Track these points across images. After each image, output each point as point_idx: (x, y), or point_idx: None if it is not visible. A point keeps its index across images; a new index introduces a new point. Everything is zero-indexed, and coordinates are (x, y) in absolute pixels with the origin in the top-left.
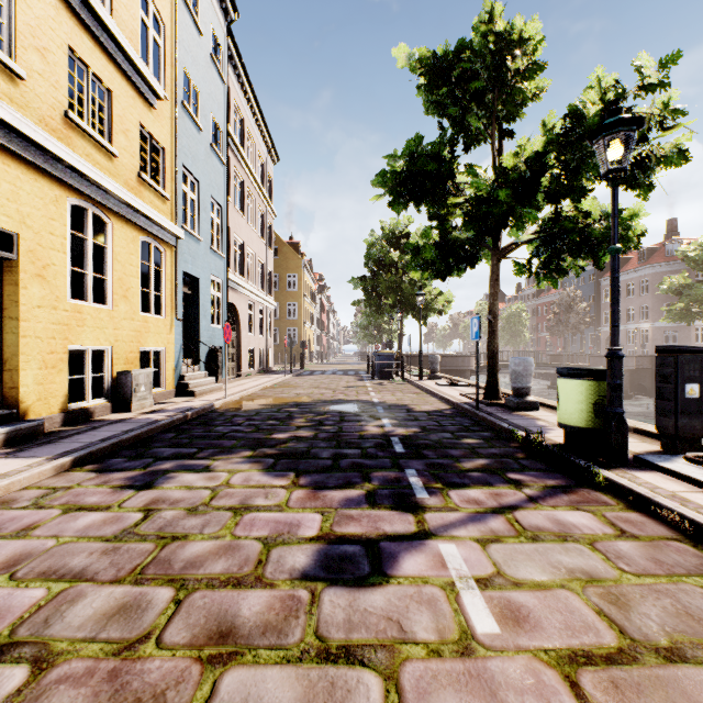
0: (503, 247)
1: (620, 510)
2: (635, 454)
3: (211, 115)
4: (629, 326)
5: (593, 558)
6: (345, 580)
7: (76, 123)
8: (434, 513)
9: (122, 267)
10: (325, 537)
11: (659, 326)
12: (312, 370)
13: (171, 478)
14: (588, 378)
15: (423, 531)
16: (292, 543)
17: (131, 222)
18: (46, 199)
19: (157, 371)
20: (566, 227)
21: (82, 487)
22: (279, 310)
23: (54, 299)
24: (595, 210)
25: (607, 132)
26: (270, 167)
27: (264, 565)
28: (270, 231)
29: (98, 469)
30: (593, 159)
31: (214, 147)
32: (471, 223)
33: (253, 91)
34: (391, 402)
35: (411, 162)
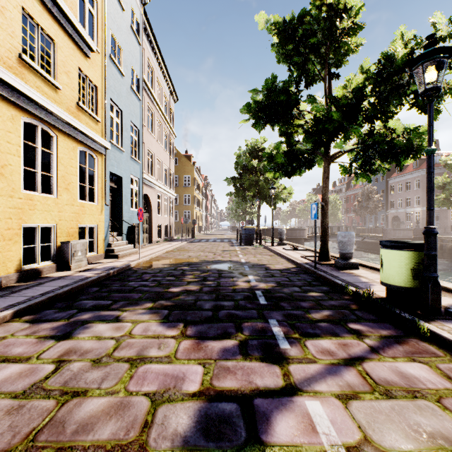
0: (332, 155)
1: (449, 361)
2: (443, 307)
3: (131, 66)
4: (407, 210)
5: (447, 419)
6: (223, 449)
7: (28, 63)
8: (296, 365)
9: (64, 168)
10: (206, 393)
11: None
12: (200, 239)
13: (87, 328)
14: (407, 249)
15: (290, 385)
16: (177, 400)
17: (71, 136)
18: (4, 117)
19: (92, 241)
20: (378, 140)
21: (14, 337)
22: (178, 199)
23: (10, 190)
24: (398, 128)
25: (426, 59)
26: (172, 104)
27: (149, 428)
28: (172, 146)
29: (32, 320)
30: (399, 90)
31: (133, 88)
32: (310, 137)
33: (160, 53)
34: (254, 262)
35: (268, 94)
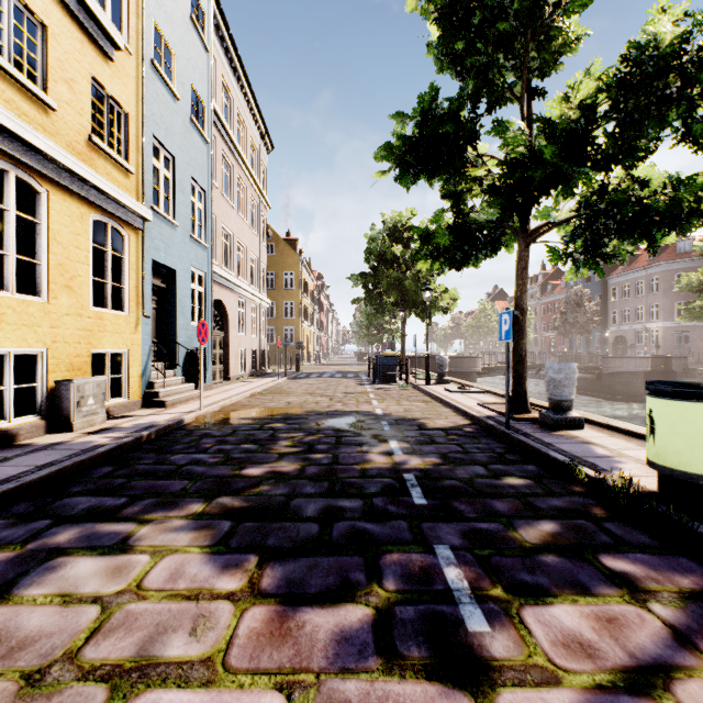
0: (533, 229)
1: None
2: None
3: (191, 85)
4: (639, 326)
5: None
6: None
7: None
8: (514, 692)
9: (64, 250)
10: None
11: (670, 326)
12: (309, 372)
13: (52, 570)
14: None
15: None
16: None
17: (77, 195)
18: None
19: (119, 378)
20: (618, 200)
21: None
22: (276, 309)
23: None
24: (653, 180)
25: None
26: (264, 155)
27: None
28: (264, 224)
29: None
30: (663, 108)
31: (194, 121)
32: (498, 197)
33: (243, 69)
34: (398, 414)
35: (423, 121)
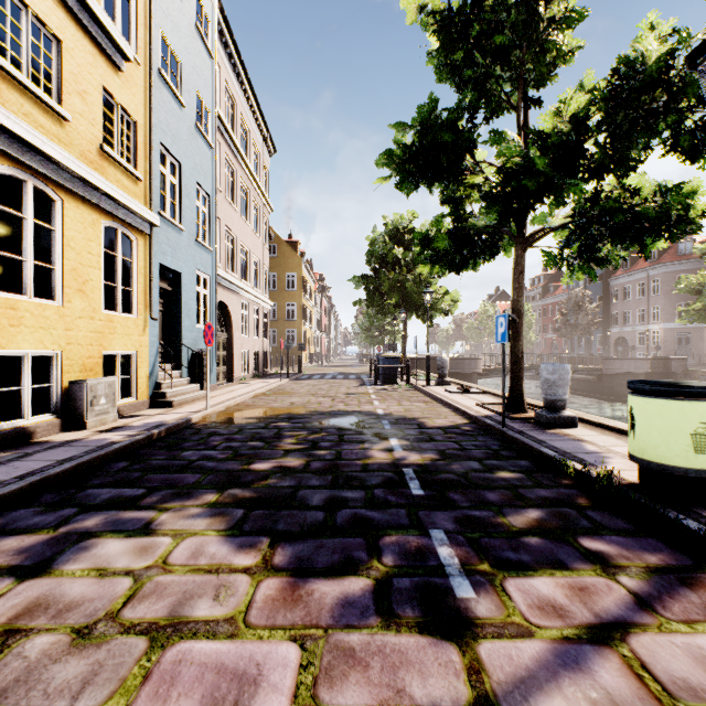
0: (529, 235)
1: None
2: None
3: (196, 92)
4: (640, 328)
5: None
6: None
7: (7, 71)
8: (493, 642)
9: (77, 255)
10: None
11: (671, 327)
12: (311, 374)
13: (85, 549)
14: (682, 397)
15: (484, 700)
16: None
17: (89, 202)
18: None
19: (127, 379)
20: (610, 208)
21: None
22: (278, 310)
23: None
24: (644, 187)
25: None
26: (267, 158)
27: None
28: (267, 226)
29: None
30: (650, 120)
31: (199, 127)
32: (495, 204)
33: (246, 74)
34: (398, 414)
35: (423, 131)
